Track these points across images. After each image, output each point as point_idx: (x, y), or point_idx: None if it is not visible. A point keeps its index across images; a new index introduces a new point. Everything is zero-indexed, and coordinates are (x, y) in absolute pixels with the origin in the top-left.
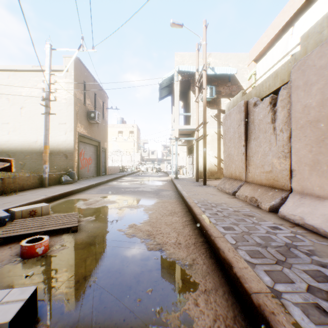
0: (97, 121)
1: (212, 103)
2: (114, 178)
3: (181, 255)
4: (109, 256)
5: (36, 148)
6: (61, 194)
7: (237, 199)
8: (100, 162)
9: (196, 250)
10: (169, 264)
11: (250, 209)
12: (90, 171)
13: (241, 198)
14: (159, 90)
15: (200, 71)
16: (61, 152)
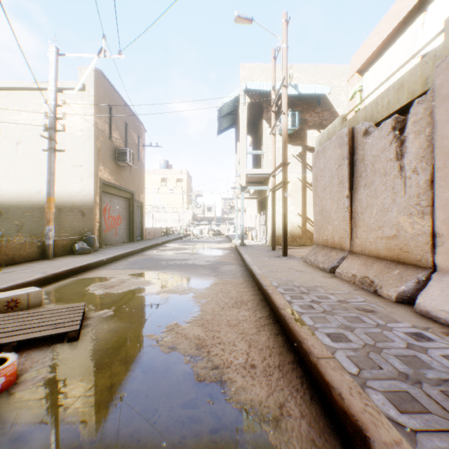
0: (129, 163)
1: (294, 137)
2: (153, 244)
3: (257, 395)
4: (123, 396)
5: (39, 201)
6: (68, 270)
7: (338, 279)
8: (134, 222)
9: (284, 381)
10: (235, 417)
11: (364, 297)
12: (120, 235)
13: (344, 278)
14: (218, 119)
15: (277, 88)
16: (76, 207)
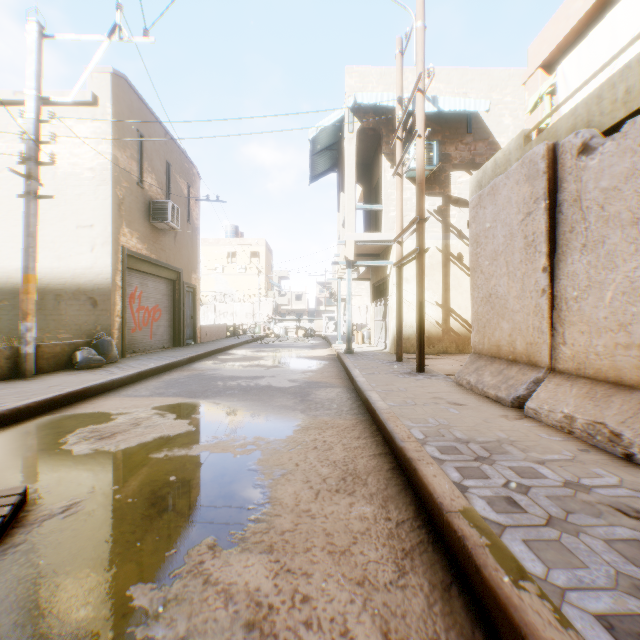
0: (171, 224)
1: (430, 182)
2: (210, 351)
3: None
4: None
5: None
6: (45, 401)
7: (534, 421)
8: (181, 317)
9: None
10: None
11: (613, 473)
12: (158, 336)
13: (546, 421)
14: (311, 157)
15: (407, 97)
16: (83, 293)
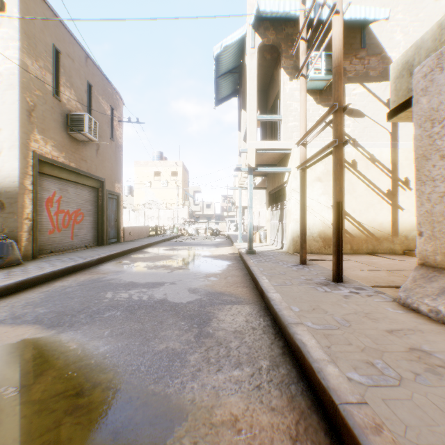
0: (89, 136)
1: (326, 94)
2: (125, 250)
3: None
4: None
5: None
6: None
7: None
8: (104, 219)
9: None
10: None
11: None
12: (80, 237)
13: None
14: (216, 79)
15: None
16: None
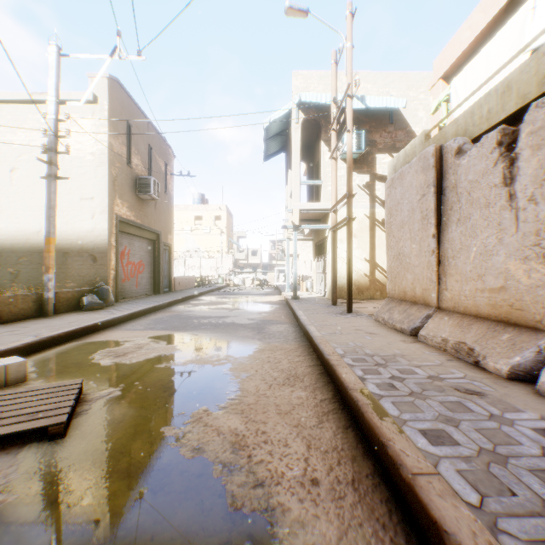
0: (153, 196)
1: (360, 162)
2: (184, 297)
3: (322, 535)
4: (116, 537)
5: (39, 243)
6: (70, 332)
7: (423, 344)
8: (160, 270)
9: (362, 509)
10: None
11: (462, 372)
12: (142, 285)
13: (431, 343)
14: (265, 141)
15: (340, 100)
16: (85, 251)
